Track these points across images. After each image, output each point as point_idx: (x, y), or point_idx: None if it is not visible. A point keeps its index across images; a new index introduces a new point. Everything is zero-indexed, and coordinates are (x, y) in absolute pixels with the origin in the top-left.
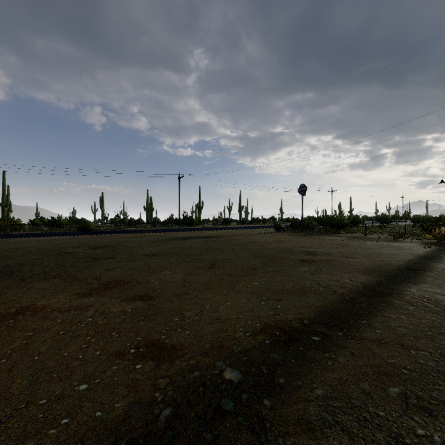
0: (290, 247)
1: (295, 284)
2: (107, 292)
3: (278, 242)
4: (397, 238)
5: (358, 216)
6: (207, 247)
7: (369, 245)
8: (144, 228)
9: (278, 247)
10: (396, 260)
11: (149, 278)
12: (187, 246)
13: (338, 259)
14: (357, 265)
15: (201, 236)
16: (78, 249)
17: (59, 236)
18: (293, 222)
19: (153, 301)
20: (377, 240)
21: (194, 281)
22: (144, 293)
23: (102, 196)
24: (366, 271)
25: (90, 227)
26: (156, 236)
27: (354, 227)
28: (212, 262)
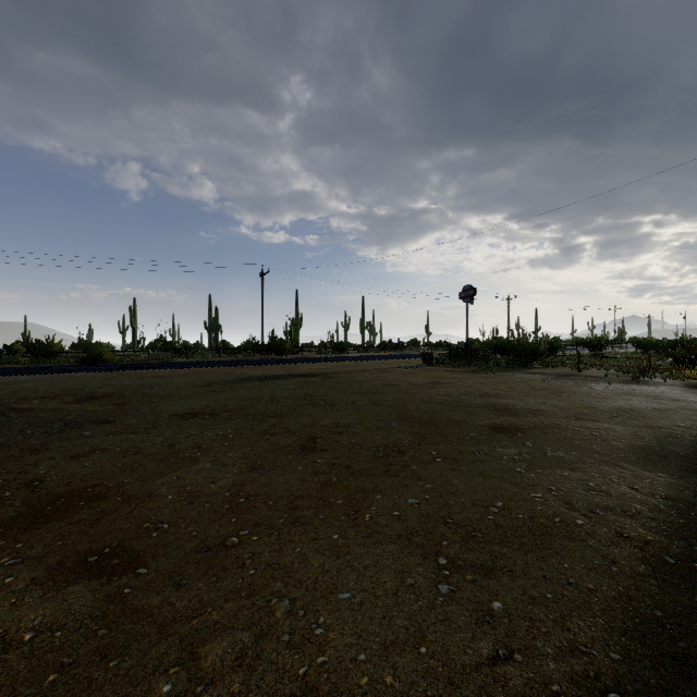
0: (461, 397)
1: (509, 502)
2: (23, 536)
3: (435, 385)
4: (638, 377)
5: (556, 339)
6: (304, 396)
7: (600, 391)
8: (202, 358)
9: (438, 397)
10: (679, 425)
11: (158, 483)
12: (265, 395)
13: (566, 425)
14: (612, 439)
15: (296, 373)
16: (50, 401)
17: (35, 375)
18: (452, 349)
19: (128, 579)
20: (609, 381)
21: (261, 494)
22: (121, 541)
23: (134, 305)
24: (641, 456)
25: (103, 356)
26: (214, 373)
27: (553, 357)
28: (310, 433)
